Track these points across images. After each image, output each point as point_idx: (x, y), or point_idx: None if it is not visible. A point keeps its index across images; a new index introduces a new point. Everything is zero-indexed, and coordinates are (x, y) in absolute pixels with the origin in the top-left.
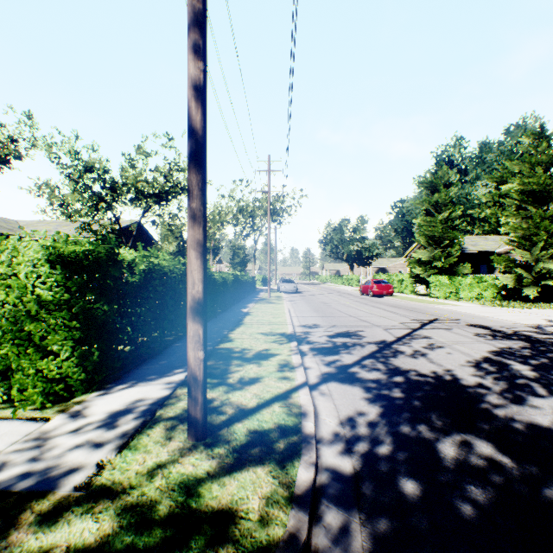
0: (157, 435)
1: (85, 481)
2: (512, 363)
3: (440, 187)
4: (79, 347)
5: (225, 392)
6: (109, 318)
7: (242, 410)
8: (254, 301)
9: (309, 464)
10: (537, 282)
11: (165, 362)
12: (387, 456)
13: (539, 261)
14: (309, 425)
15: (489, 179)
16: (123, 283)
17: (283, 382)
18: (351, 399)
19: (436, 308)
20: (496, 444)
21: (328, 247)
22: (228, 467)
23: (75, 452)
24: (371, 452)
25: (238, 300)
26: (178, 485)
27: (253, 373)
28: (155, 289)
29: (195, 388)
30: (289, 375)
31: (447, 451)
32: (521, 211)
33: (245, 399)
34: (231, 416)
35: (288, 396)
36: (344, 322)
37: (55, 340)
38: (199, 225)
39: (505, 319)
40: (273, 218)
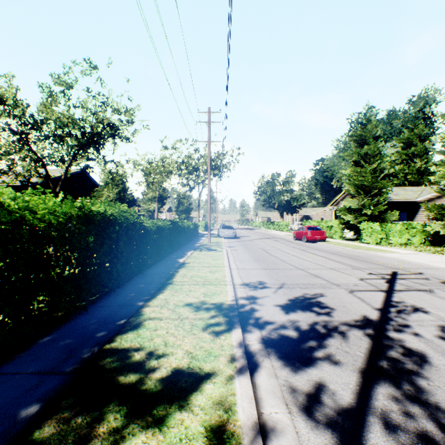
0: None
1: None
2: None
3: (369, 140)
4: None
5: None
6: None
7: None
8: (194, 247)
9: None
10: None
11: None
12: None
13: None
14: None
15: (397, 140)
16: None
17: None
18: None
19: (379, 255)
20: None
21: (262, 197)
22: None
23: None
24: None
25: (177, 246)
26: None
27: None
28: None
29: None
30: None
31: None
32: None
33: None
34: None
35: None
36: (293, 278)
37: None
38: None
39: None
40: (214, 172)
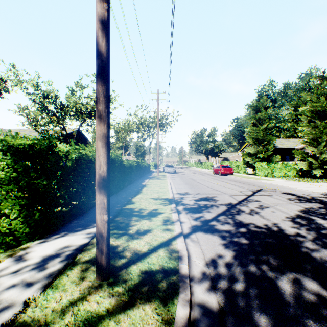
0: (74, 275)
1: (11, 319)
2: (316, 218)
3: (261, 109)
4: (24, 210)
5: (126, 240)
6: (47, 190)
7: (137, 255)
8: (149, 178)
9: (185, 301)
10: (321, 167)
11: (88, 218)
12: (242, 292)
13: (322, 153)
14: (184, 267)
15: (289, 105)
16: (59, 166)
17: (166, 232)
18: (212, 245)
19: (260, 182)
20: (319, 282)
21: (194, 146)
22: (123, 304)
23: (10, 291)
24: (230, 289)
25: (139, 177)
26: (83, 322)
27: (146, 226)
28: (84, 170)
29: (101, 242)
30: (170, 227)
31: (285, 288)
32: (311, 123)
33: (140, 246)
34: (129, 260)
35: (169, 243)
36: (204, 191)
37: (6, 206)
38: (104, 123)
39: (304, 189)
40: (161, 128)
